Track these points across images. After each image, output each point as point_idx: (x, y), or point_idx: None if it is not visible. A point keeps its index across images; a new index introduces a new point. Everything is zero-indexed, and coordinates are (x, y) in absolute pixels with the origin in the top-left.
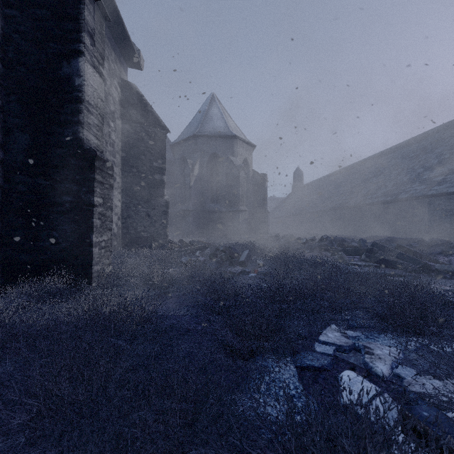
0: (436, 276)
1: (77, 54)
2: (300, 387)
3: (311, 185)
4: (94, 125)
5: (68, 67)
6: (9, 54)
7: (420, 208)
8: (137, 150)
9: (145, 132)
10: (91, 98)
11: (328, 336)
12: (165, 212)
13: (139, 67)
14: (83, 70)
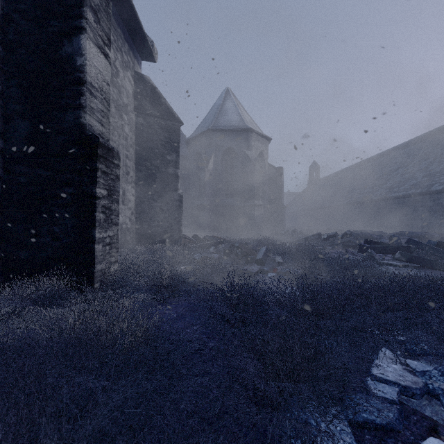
0: None
1: (79, 32)
2: None
3: (329, 179)
4: (98, 111)
5: (69, 45)
6: (9, 35)
7: None
8: (151, 144)
9: (159, 125)
10: (94, 81)
11: (384, 369)
12: (179, 206)
13: (153, 59)
14: (85, 48)
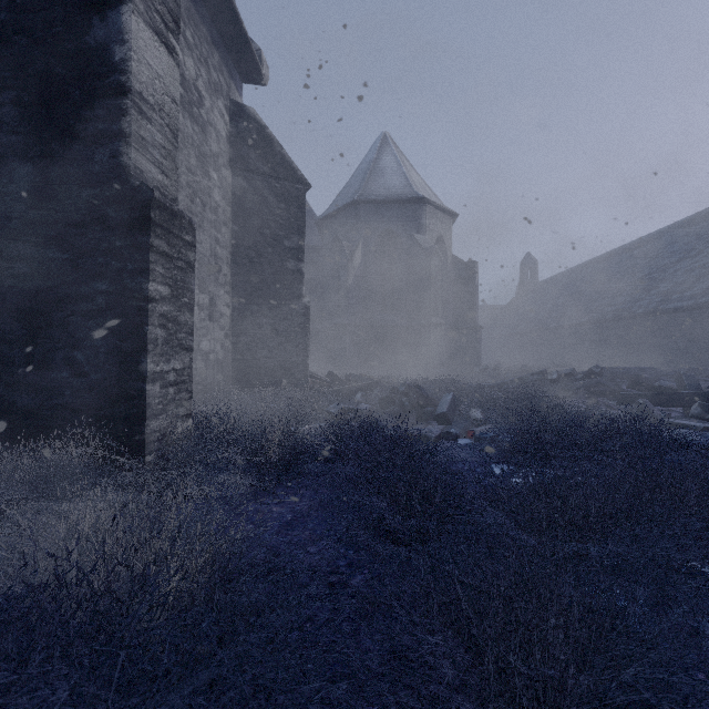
0: None
1: None
2: None
3: (554, 282)
4: (156, 145)
5: (102, 26)
6: (1, 14)
7: None
8: (258, 220)
9: (271, 189)
10: (147, 90)
11: None
12: (304, 325)
13: (260, 80)
14: (129, 30)
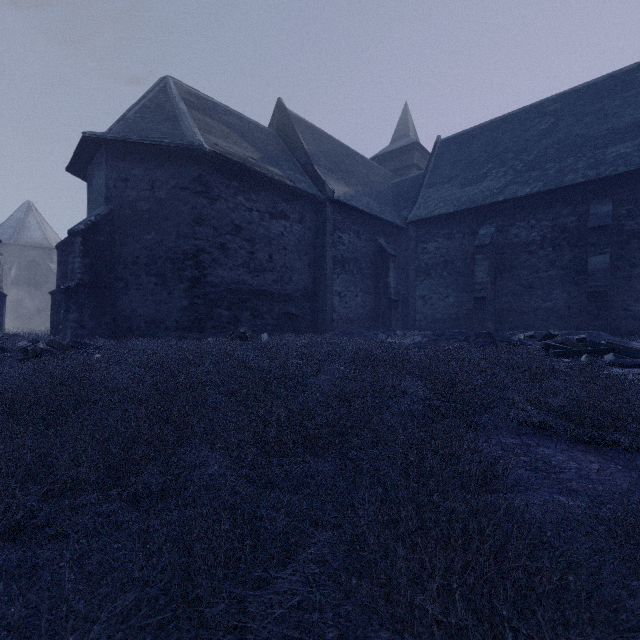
0: None
1: None
2: None
3: None
4: None
5: None
6: None
7: None
8: None
9: None
10: None
11: None
12: None
13: None
14: None
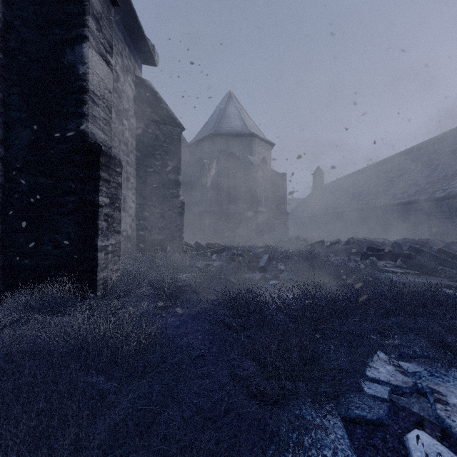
0: None
1: (81, 40)
2: None
3: (333, 185)
4: (101, 118)
5: (71, 54)
6: (11, 43)
7: None
8: (152, 149)
9: (160, 130)
10: (96, 89)
11: (377, 371)
12: (180, 213)
13: (154, 64)
14: (87, 57)
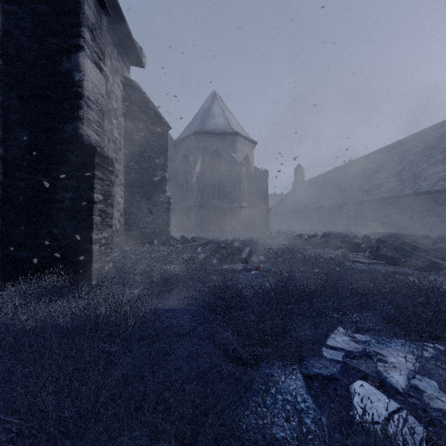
0: (445, 274)
1: (77, 49)
2: (308, 400)
3: (312, 181)
4: (94, 121)
5: (68, 62)
6: (10, 50)
7: (424, 204)
8: (140, 147)
9: (147, 129)
10: (91, 94)
11: (336, 340)
12: (167, 208)
13: (141, 65)
14: (83, 65)
